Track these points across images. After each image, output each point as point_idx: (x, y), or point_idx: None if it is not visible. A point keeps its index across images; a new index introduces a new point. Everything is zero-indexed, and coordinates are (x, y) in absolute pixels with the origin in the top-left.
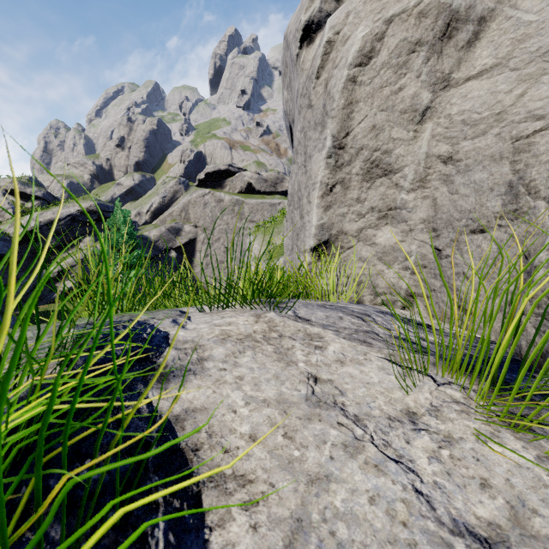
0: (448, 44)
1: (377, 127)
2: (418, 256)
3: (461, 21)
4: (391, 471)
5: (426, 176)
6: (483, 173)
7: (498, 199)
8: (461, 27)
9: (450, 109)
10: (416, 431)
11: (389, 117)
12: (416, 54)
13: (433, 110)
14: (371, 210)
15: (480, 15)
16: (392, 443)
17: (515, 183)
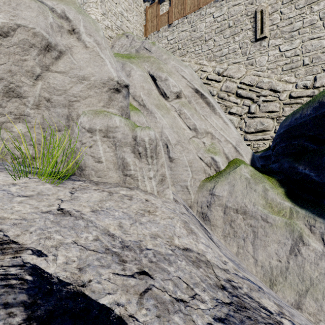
0: (48, 53)
1: (13, 72)
2: (36, 139)
3: (53, 48)
4: (0, 192)
5: (39, 104)
6: (60, 110)
7: (64, 120)
8: (53, 50)
9: (49, 80)
10: (14, 186)
11: (20, 70)
12: (33, 49)
13: (42, 77)
14: (10, 113)
15: (60, 50)
16: (3, 188)
17: (69, 116)
